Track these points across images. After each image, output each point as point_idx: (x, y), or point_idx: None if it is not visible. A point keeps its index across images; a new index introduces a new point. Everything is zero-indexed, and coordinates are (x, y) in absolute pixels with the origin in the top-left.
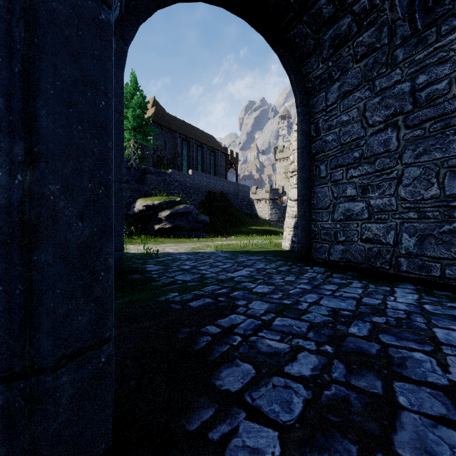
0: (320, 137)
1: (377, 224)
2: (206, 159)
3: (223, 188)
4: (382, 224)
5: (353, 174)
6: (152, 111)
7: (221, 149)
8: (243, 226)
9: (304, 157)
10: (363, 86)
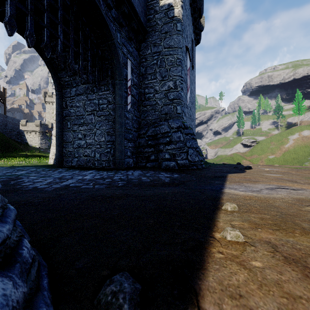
0: (68, 109)
1: (89, 149)
2: None
3: None
4: (90, 149)
5: (81, 129)
6: None
7: None
8: (13, 152)
9: (60, 116)
10: (84, 95)
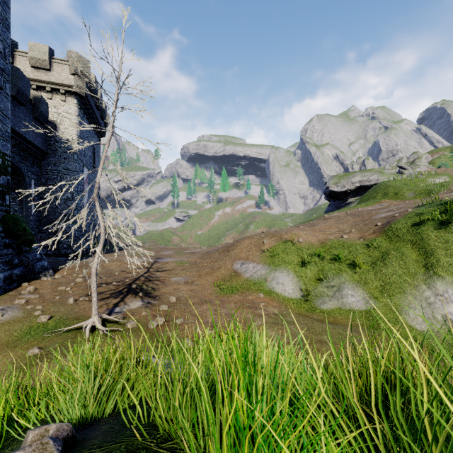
0: None
1: None
2: None
3: None
4: None
5: None
6: None
7: None
8: None
9: None
10: None
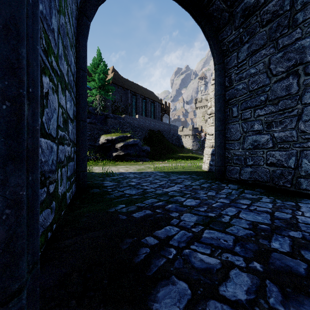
0: (233, 86)
1: (280, 152)
2: (148, 108)
3: (160, 127)
4: (285, 152)
5: (260, 114)
6: (112, 75)
7: (159, 101)
8: (173, 154)
9: (220, 102)
10: (267, 45)
